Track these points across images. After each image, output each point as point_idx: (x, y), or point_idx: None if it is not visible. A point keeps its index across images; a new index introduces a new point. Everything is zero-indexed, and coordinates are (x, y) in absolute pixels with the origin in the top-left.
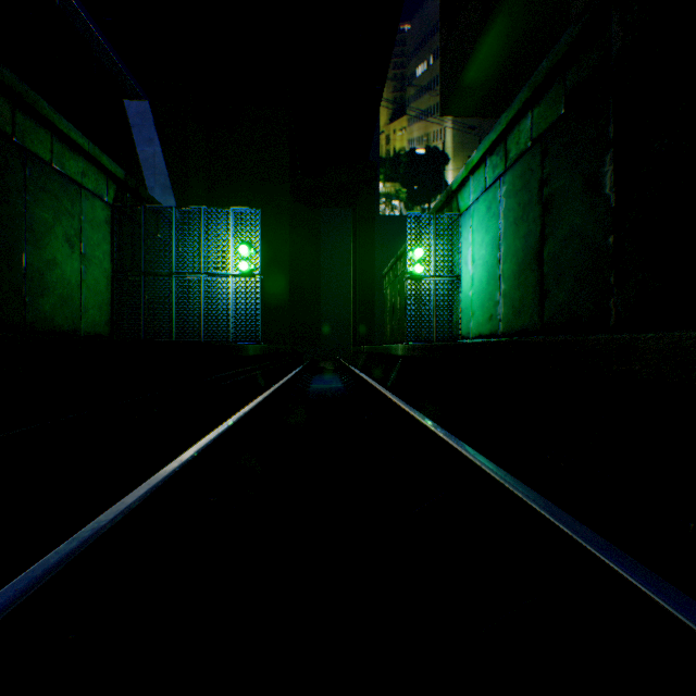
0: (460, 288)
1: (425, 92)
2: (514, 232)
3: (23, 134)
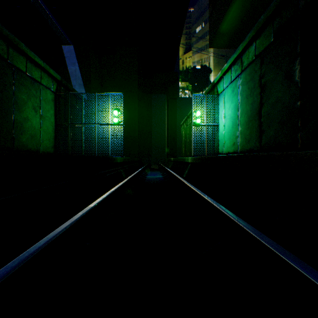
0: (218, 130)
1: (200, 40)
2: (246, 101)
3: (12, 58)
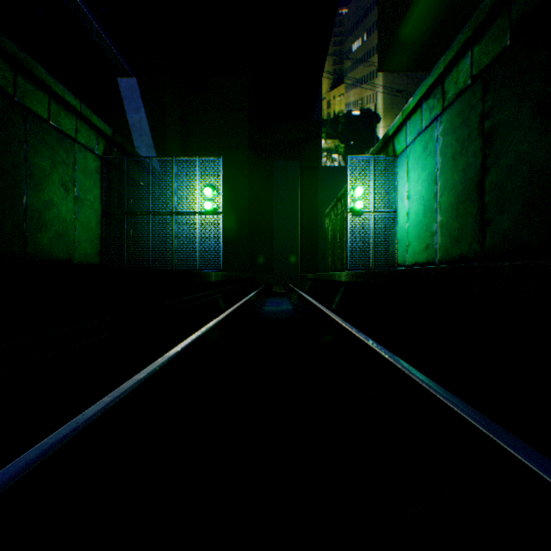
0: (396, 222)
1: (360, 64)
2: (452, 166)
3: (23, 95)
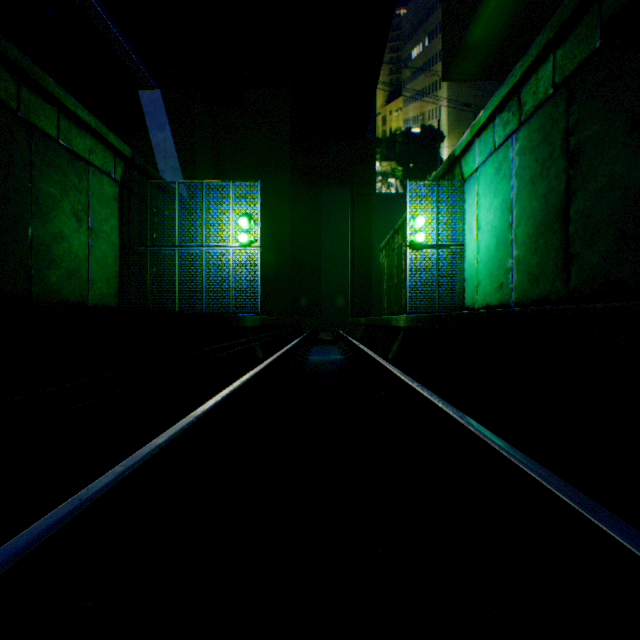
0: (464, 257)
1: (420, 73)
2: (531, 191)
3: (28, 109)
